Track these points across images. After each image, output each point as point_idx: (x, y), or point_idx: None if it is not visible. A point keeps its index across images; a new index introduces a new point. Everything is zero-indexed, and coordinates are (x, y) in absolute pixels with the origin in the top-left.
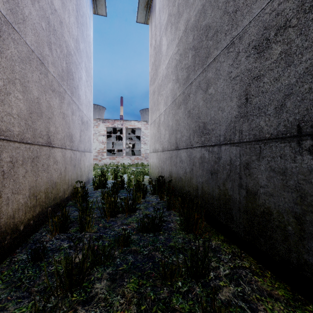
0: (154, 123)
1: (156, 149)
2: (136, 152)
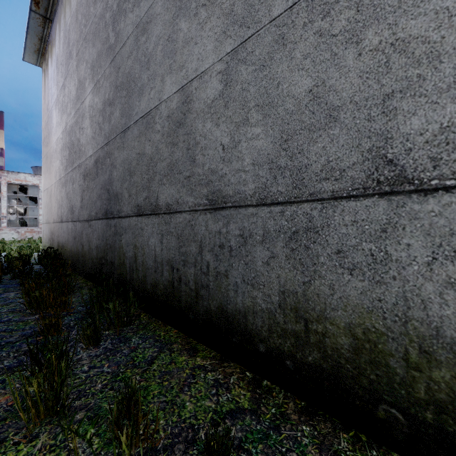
0: (47, 192)
1: (49, 220)
2: (33, 221)
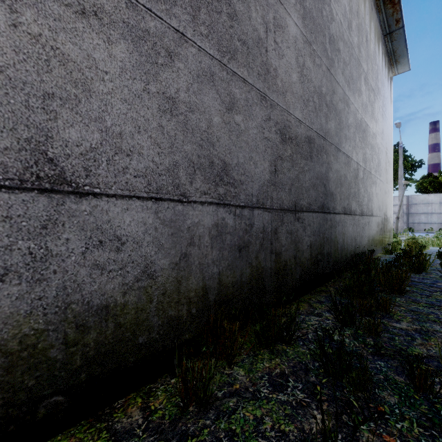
0: None
1: None
2: None
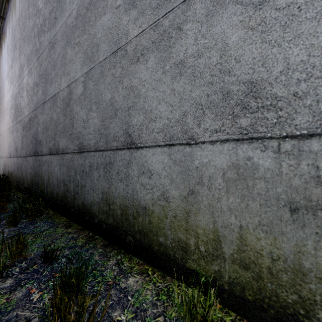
0: (2, 136)
1: (3, 156)
2: None
